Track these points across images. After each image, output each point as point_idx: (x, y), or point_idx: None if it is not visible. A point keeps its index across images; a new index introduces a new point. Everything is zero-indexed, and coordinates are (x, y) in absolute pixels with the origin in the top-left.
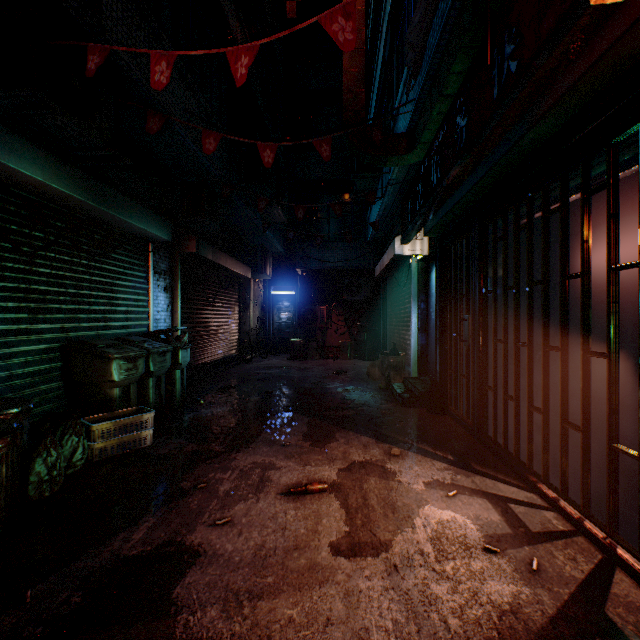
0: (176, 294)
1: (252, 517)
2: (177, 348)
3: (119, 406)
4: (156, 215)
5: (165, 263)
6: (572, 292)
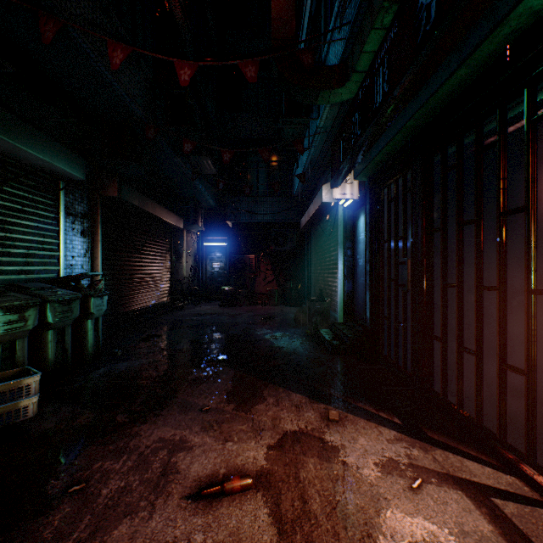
0: (96, 239)
1: None
2: (88, 296)
3: None
4: (63, 147)
5: (82, 205)
6: (541, 226)
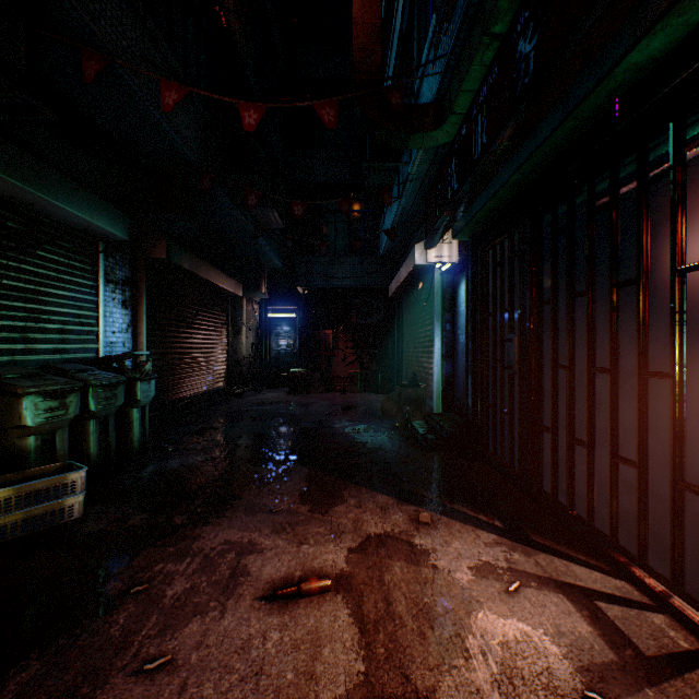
0: (140, 311)
1: (209, 650)
2: (134, 379)
3: (35, 462)
4: (105, 203)
5: (124, 270)
6: (662, 299)
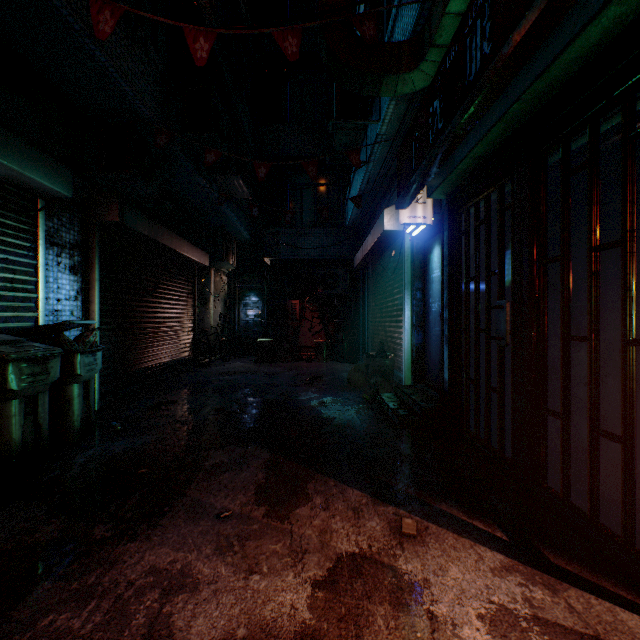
0: (92, 277)
1: None
2: (72, 352)
3: None
4: (39, 152)
5: (72, 233)
6: None
